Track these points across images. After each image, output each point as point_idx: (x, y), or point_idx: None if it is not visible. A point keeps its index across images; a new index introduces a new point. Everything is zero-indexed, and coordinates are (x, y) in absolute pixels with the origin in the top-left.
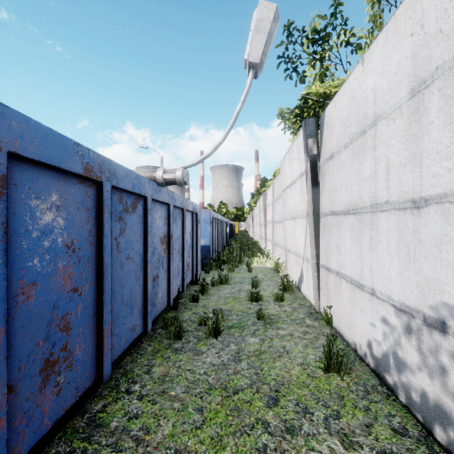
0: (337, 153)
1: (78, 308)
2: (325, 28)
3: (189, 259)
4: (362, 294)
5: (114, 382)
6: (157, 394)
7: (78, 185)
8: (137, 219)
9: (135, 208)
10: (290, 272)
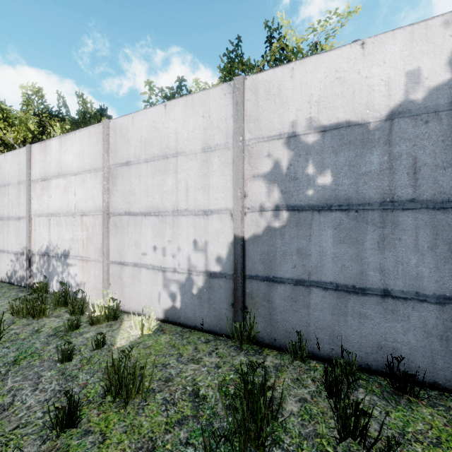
0: None
1: None
2: None
3: None
4: (4, 254)
5: None
6: None
7: None
8: None
9: None
10: None
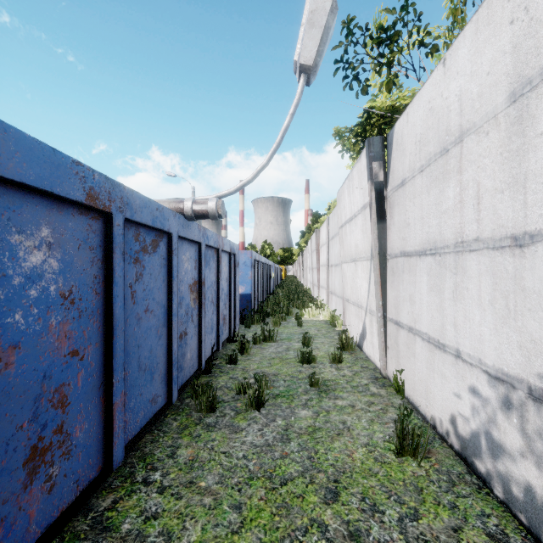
0: (410, 179)
1: (78, 377)
2: (394, 24)
3: (226, 310)
4: (443, 355)
5: (128, 469)
6: (183, 486)
7: (78, 216)
8: (159, 261)
9: (157, 248)
10: (349, 327)
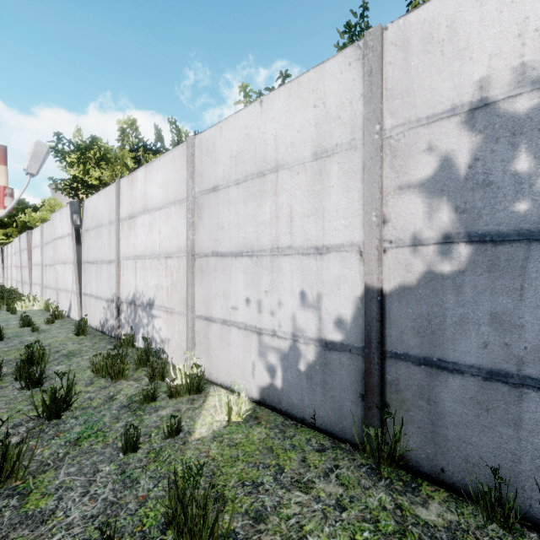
0: (90, 230)
1: None
2: (86, 147)
3: None
4: (98, 301)
5: None
6: None
7: None
8: None
9: None
10: (62, 307)
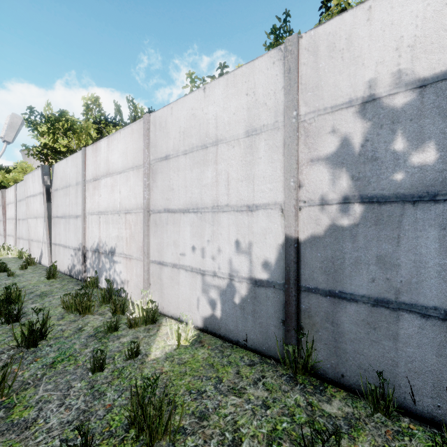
0: (59, 190)
1: None
2: (56, 119)
3: None
4: (66, 249)
5: None
6: None
7: None
8: None
9: None
10: (33, 255)
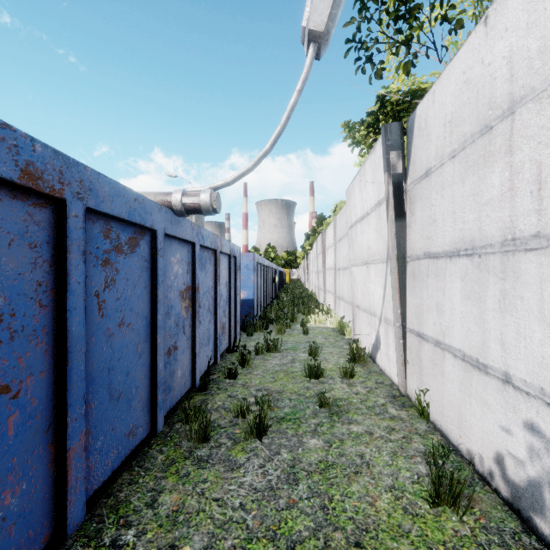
0: (436, 168)
1: (10, 422)
2: None
3: (225, 318)
4: (484, 378)
5: (95, 525)
6: None
7: (10, 201)
8: (140, 264)
9: (136, 247)
10: (360, 335)
